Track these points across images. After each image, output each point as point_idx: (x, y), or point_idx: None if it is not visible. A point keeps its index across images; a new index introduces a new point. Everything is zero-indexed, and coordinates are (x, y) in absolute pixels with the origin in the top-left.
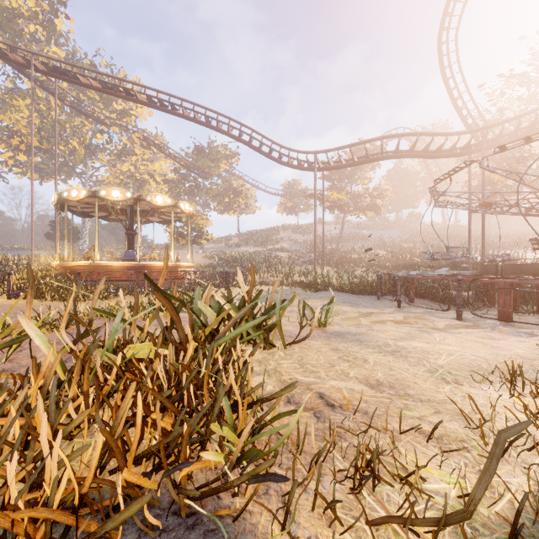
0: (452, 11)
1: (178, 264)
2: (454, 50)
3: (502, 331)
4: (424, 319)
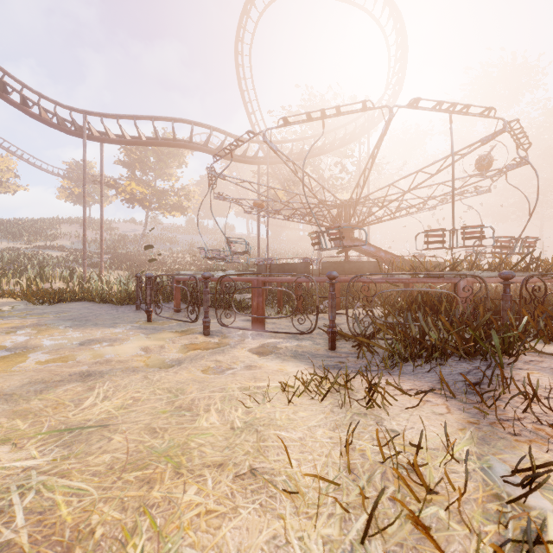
0: (246, 24)
1: None
2: (249, 66)
3: (244, 347)
4: (158, 339)
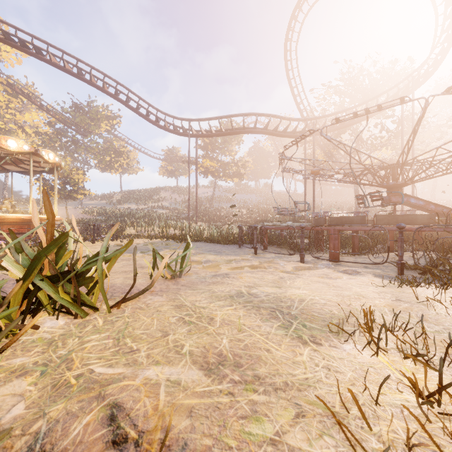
0: (294, 27)
1: (39, 217)
2: (295, 59)
3: (335, 270)
4: (275, 263)
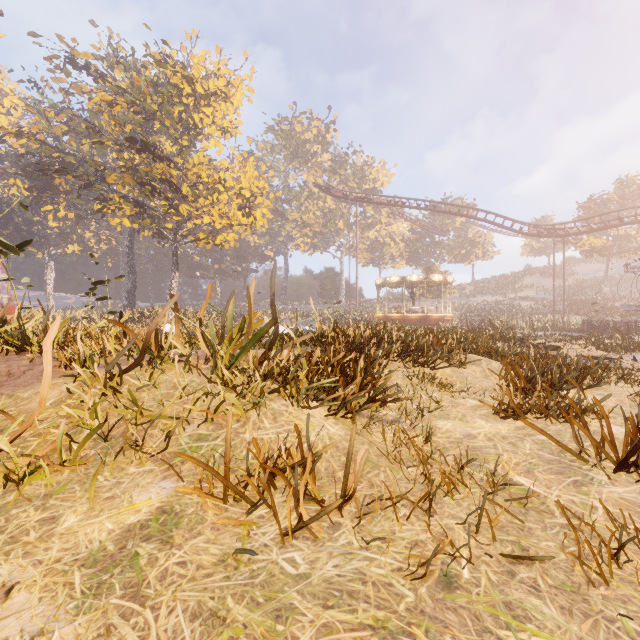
0: None
1: (446, 315)
2: None
3: None
4: None
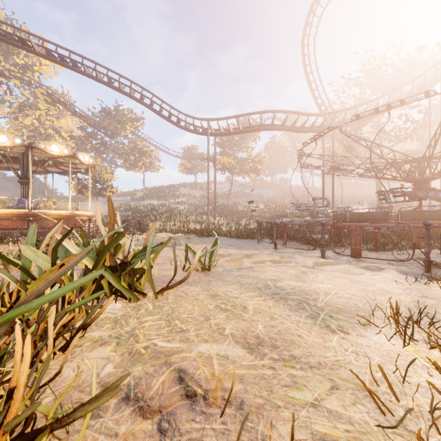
0: (312, 22)
1: (77, 213)
2: (312, 53)
3: (357, 266)
4: (295, 258)
